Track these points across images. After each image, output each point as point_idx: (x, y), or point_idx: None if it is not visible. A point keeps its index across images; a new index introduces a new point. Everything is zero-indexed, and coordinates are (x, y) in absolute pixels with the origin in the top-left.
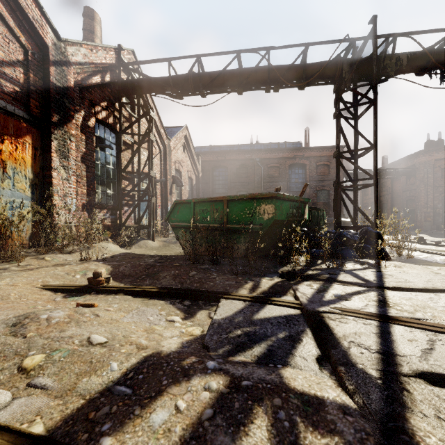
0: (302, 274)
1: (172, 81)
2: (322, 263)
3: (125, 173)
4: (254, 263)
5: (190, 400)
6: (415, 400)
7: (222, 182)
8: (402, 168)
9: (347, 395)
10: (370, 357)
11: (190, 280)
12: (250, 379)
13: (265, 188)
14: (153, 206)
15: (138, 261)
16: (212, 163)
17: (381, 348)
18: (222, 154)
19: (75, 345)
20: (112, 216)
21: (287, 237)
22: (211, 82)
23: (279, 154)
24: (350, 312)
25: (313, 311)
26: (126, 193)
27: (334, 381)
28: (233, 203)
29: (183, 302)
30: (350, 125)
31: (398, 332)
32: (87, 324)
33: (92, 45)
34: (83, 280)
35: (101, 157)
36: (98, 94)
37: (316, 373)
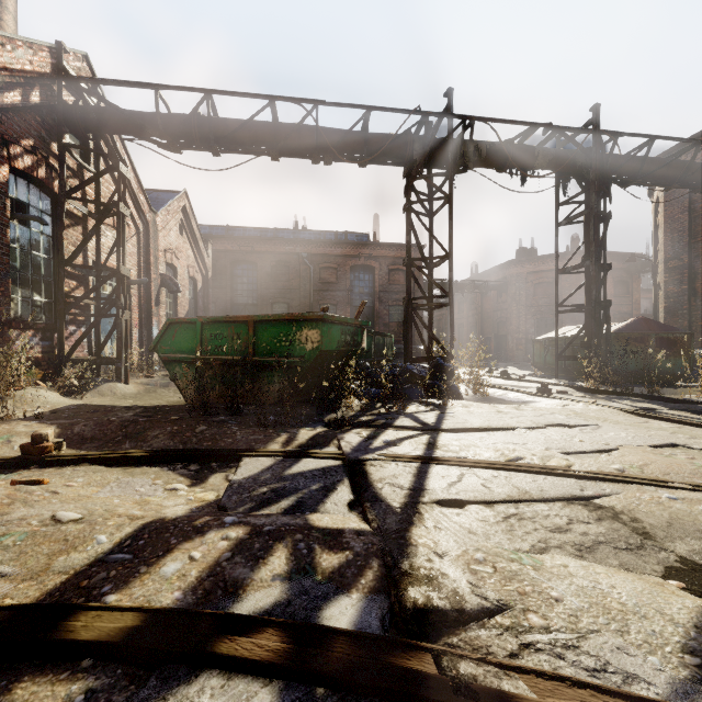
0: (354, 421)
1: (161, 122)
2: (382, 407)
3: (71, 267)
4: (293, 410)
5: (206, 550)
6: (423, 518)
7: (248, 287)
8: (492, 281)
9: (367, 524)
10: (400, 494)
11: (198, 438)
12: (273, 526)
13: (316, 299)
14: (126, 325)
15: (105, 416)
16: (231, 255)
17: (413, 485)
18: (247, 241)
19: (34, 526)
20: (45, 342)
21: (337, 374)
22: (228, 135)
23: (337, 249)
24: (395, 457)
25: (356, 460)
26: (74, 302)
27: (360, 518)
28: (264, 326)
29: (189, 467)
30: (423, 225)
31: (435, 470)
32: (42, 503)
33: (3, 36)
34: (5, 451)
35: (21, 236)
36: (15, 123)
37: (344, 514)
